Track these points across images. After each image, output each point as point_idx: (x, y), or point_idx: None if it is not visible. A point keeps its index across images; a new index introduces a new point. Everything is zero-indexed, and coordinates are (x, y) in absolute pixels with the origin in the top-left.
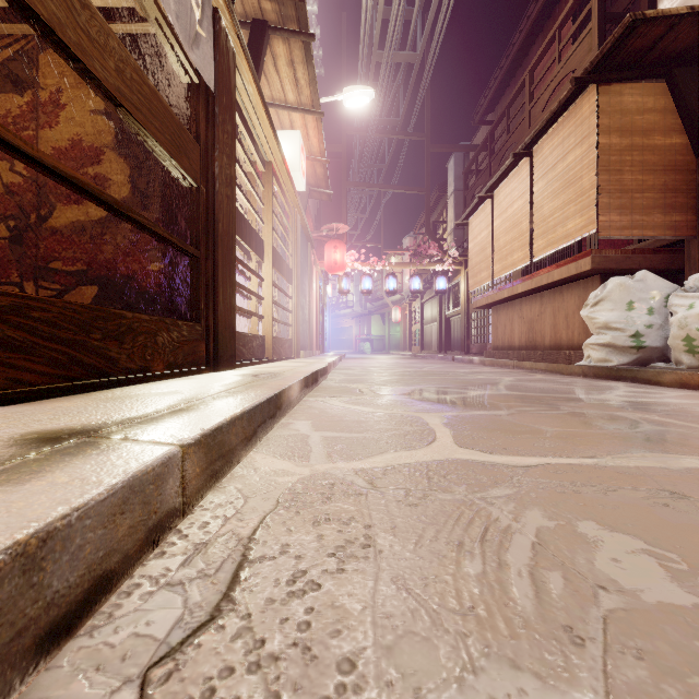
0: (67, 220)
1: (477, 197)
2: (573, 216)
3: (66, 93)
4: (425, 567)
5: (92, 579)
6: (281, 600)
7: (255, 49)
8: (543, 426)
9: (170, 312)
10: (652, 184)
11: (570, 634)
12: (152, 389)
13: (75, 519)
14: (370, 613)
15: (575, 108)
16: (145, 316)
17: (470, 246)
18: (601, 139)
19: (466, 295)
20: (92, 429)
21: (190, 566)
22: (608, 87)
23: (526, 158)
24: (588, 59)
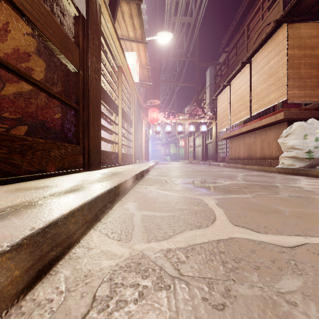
0: (11, 91)
1: (222, 85)
2: (274, 92)
3: (10, 24)
4: None
5: None
6: None
7: (112, 7)
8: (279, 206)
9: (64, 139)
10: (315, 74)
11: None
12: (39, 183)
13: None
14: None
15: (274, 37)
16: (42, 140)
17: (218, 109)
18: (289, 51)
19: (215, 133)
20: None
21: None
22: (293, 25)
23: (248, 65)
24: (277, 16)
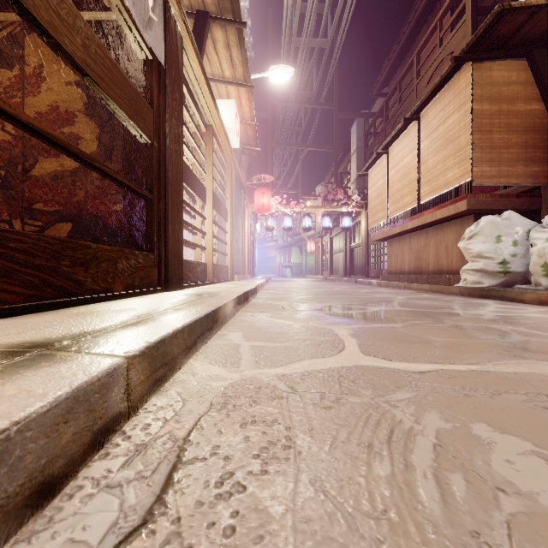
0: (47, 170)
1: (375, 153)
2: (452, 168)
3: (46, 68)
4: (339, 468)
5: (33, 486)
6: (209, 503)
7: (198, 34)
8: (432, 337)
9: (130, 244)
10: (516, 141)
11: (478, 540)
12: (111, 306)
13: (15, 432)
14: (291, 517)
15: (453, 81)
16: (107, 246)
17: (369, 192)
18: (475, 105)
19: (366, 231)
20: (51, 342)
21: (129, 467)
22: (481, 64)
23: (415, 122)
24: (463, 43)
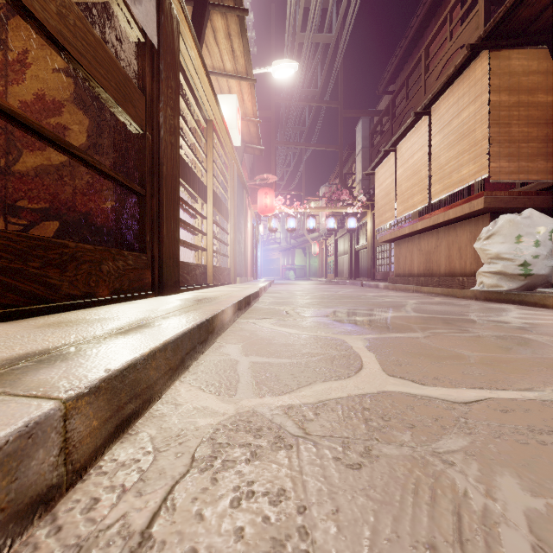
0: (32, 164)
1: (383, 150)
2: (467, 164)
3: (31, 54)
4: None
5: None
6: None
7: (197, 22)
8: (462, 350)
9: (121, 244)
10: (536, 135)
11: None
12: (89, 315)
13: None
14: None
15: (468, 72)
16: (90, 246)
17: (376, 191)
18: (492, 97)
19: (372, 232)
20: None
21: None
22: (499, 53)
23: (425, 117)
24: (476, 35)
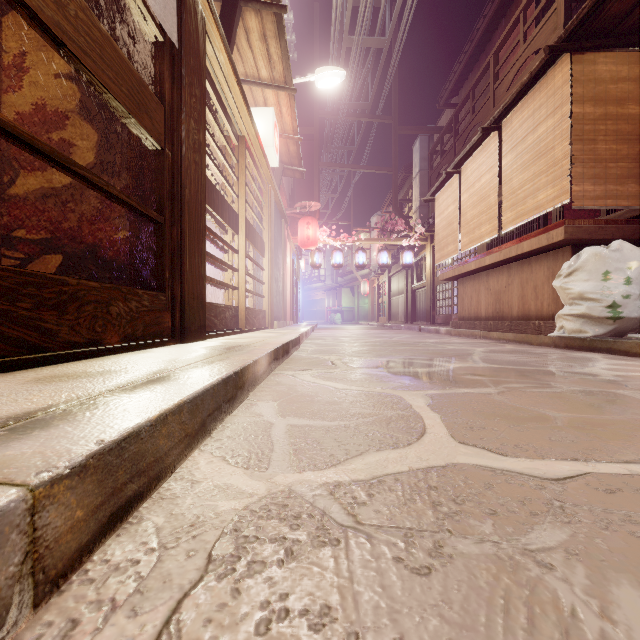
0: (30, 186)
1: (445, 172)
2: (545, 187)
3: (29, 56)
4: None
5: None
6: None
7: (227, 21)
8: (546, 410)
9: (135, 282)
10: (626, 153)
11: None
12: (92, 366)
13: None
14: None
15: (546, 79)
16: (95, 283)
17: (436, 221)
18: (574, 108)
19: (432, 269)
20: None
21: None
22: (582, 56)
23: (495, 133)
24: (553, 37)
